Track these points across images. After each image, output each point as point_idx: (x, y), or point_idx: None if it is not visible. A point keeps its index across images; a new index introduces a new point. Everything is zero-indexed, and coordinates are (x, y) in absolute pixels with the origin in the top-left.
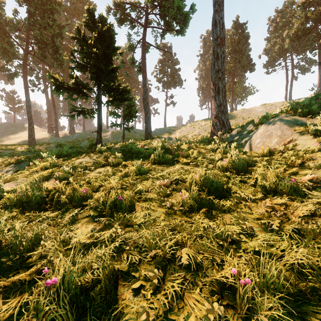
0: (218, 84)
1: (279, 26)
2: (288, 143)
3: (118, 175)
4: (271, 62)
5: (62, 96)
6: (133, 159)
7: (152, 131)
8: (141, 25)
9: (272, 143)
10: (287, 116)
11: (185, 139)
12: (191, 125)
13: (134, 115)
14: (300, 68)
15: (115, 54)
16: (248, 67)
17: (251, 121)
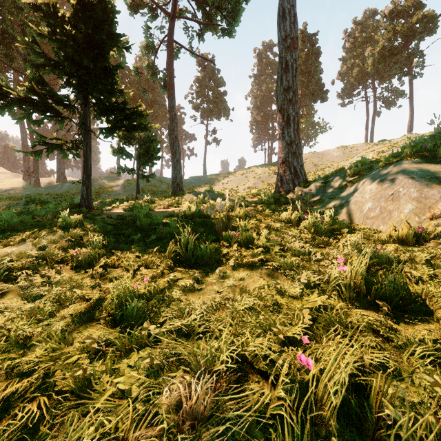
0: (287, 109)
1: (357, 43)
2: None
3: (71, 307)
4: (347, 91)
5: (9, 114)
6: (134, 244)
7: (185, 180)
8: (166, 14)
9: (403, 212)
10: (418, 163)
11: (235, 194)
12: (243, 173)
13: (154, 155)
14: (384, 100)
15: (114, 46)
16: (318, 95)
17: (339, 169)
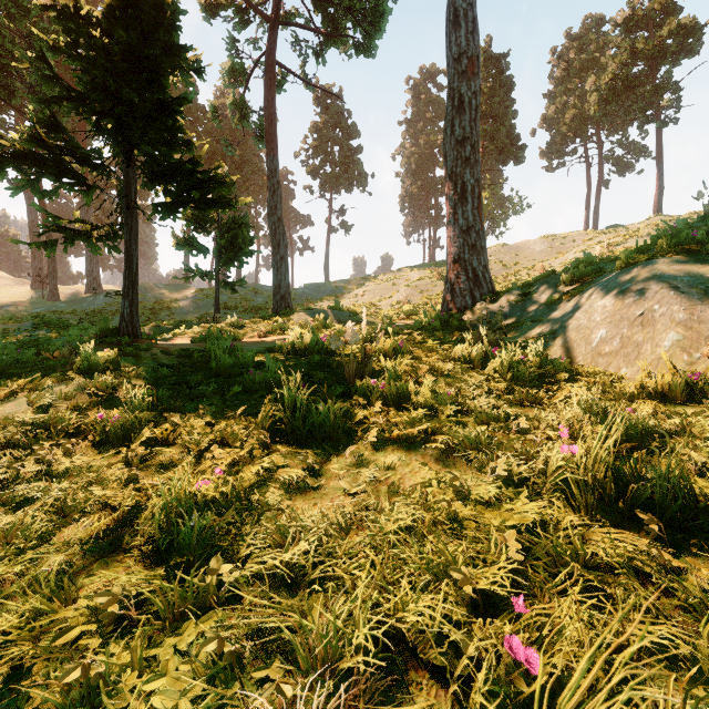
0: (463, 174)
1: (573, 70)
2: None
3: (84, 522)
4: (556, 147)
5: None
6: (205, 401)
7: (296, 290)
8: (264, 18)
9: (661, 346)
10: (683, 262)
11: (376, 313)
12: (389, 279)
13: (244, 249)
14: (616, 162)
15: (176, 68)
16: (510, 154)
17: (548, 272)
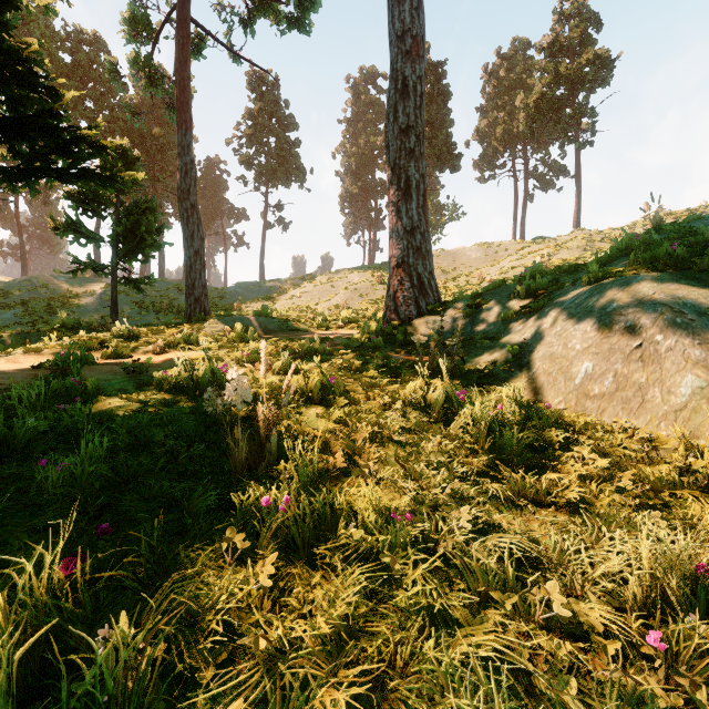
0: (407, 167)
1: (503, 87)
2: None
3: None
4: (488, 159)
5: None
6: None
7: (227, 288)
8: None
9: (676, 393)
10: (674, 279)
11: (311, 320)
12: (327, 280)
13: (148, 239)
14: (539, 178)
15: None
16: (447, 161)
17: (499, 282)
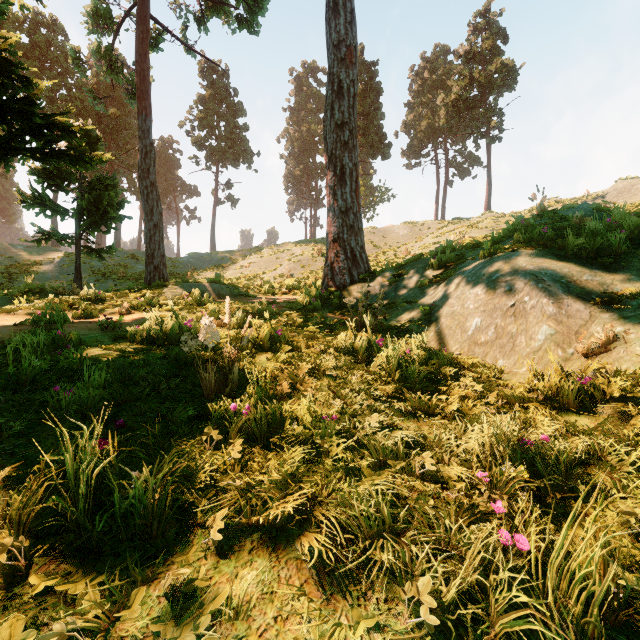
0: (342, 157)
1: (427, 87)
2: (605, 350)
3: None
4: (414, 149)
5: None
6: None
7: (180, 258)
8: None
9: (535, 339)
10: (542, 255)
11: (259, 287)
12: (273, 252)
13: (110, 212)
14: (457, 167)
15: None
16: (379, 149)
17: (418, 256)
